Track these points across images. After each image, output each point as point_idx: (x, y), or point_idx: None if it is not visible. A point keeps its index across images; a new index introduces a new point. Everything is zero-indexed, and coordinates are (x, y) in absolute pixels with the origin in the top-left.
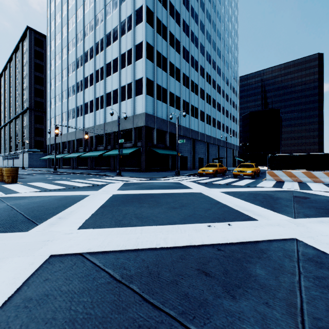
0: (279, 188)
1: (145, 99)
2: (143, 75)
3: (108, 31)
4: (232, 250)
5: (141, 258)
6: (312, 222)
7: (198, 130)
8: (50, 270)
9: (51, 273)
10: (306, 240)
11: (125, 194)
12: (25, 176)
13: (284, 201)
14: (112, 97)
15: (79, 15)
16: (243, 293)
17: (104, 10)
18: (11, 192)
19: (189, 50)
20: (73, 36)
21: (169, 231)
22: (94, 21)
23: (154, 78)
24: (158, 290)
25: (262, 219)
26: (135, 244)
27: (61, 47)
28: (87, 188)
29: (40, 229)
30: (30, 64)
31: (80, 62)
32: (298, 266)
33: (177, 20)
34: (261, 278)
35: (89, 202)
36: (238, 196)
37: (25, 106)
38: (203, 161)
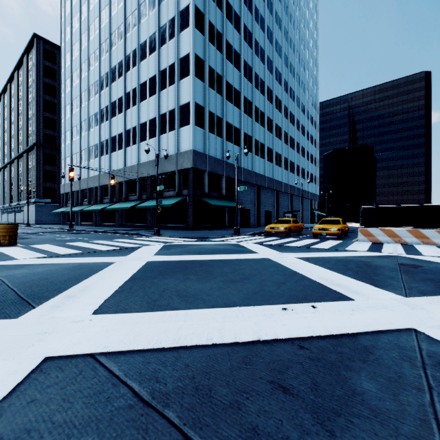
0: (377, 252)
1: (192, 132)
2: (190, 99)
3: (142, 39)
4: (321, 348)
5: (184, 363)
6: (433, 302)
7: (264, 174)
8: (40, 383)
9: (42, 390)
10: (429, 331)
11: (164, 261)
12: (29, 236)
13: (386, 271)
14: (149, 129)
15: (104, 18)
16: (346, 426)
17: (137, 10)
18: (5, 258)
19: (253, 65)
20: (96, 46)
21: (226, 317)
22: (124, 27)
23: (205, 104)
24: (209, 420)
25: (361, 298)
26: (175, 339)
27: (80, 62)
28: (111, 253)
29: (37, 314)
30: (38, 85)
31: (106, 82)
32: (426, 376)
33: (236, 25)
34: (371, 397)
35: (112, 272)
36: (322, 264)
37: (32, 141)
38: (272, 216)
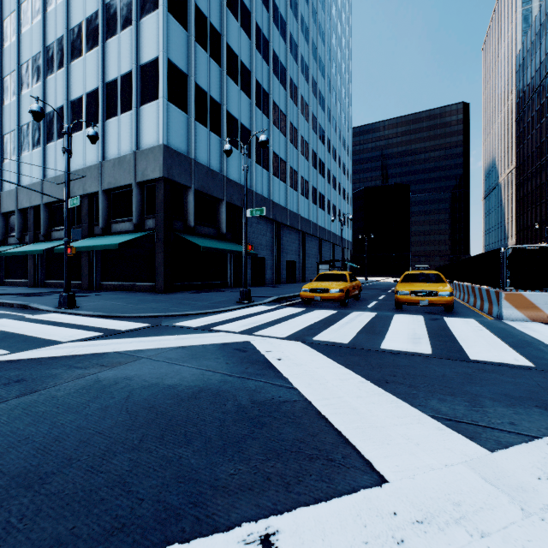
0: None
1: (164, 112)
2: (160, 50)
3: None
4: None
5: None
6: None
7: (286, 206)
8: None
9: None
10: None
11: None
12: None
13: None
14: (86, 109)
15: None
16: None
17: None
18: None
19: (270, 38)
20: None
21: None
22: None
23: (189, 69)
24: None
25: None
26: None
27: None
28: None
29: None
30: None
31: (12, 28)
32: None
33: None
34: None
35: None
36: None
37: None
38: (296, 268)
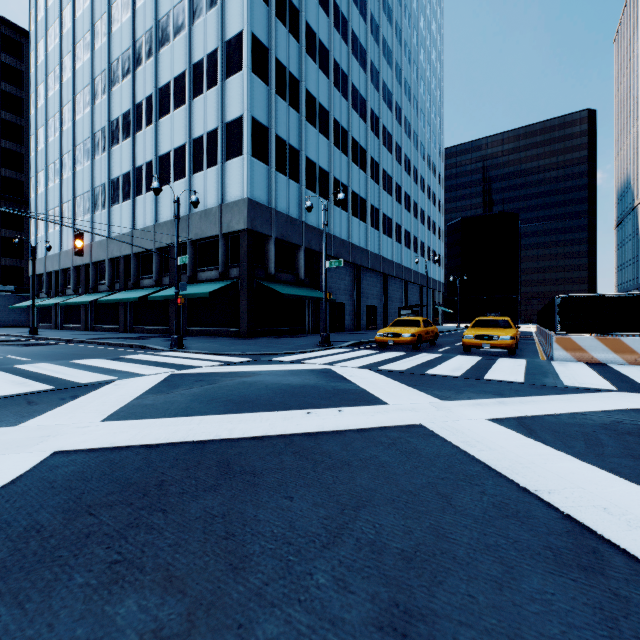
0: None
1: (248, 168)
2: (244, 110)
3: (163, 11)
4: None
5: None
6: None
7: (366, 248)
8: None
9: None
10: None
11: (111, 450)
12: None
13: None
14: (173, 164)
15: None
16: None
17: None
18: None
19: (349, 72)
20: (86, 27)
21: None
22: None
23: (270, 122)
24: None
25: None
26: None
27: (61, 54)
28: (1, 409)
29: None
30: None
31: (102, 86)
32: None
33: (323, 0)
34: None
35: None
36: (596, 454)
37: None
38: (377, 313)
